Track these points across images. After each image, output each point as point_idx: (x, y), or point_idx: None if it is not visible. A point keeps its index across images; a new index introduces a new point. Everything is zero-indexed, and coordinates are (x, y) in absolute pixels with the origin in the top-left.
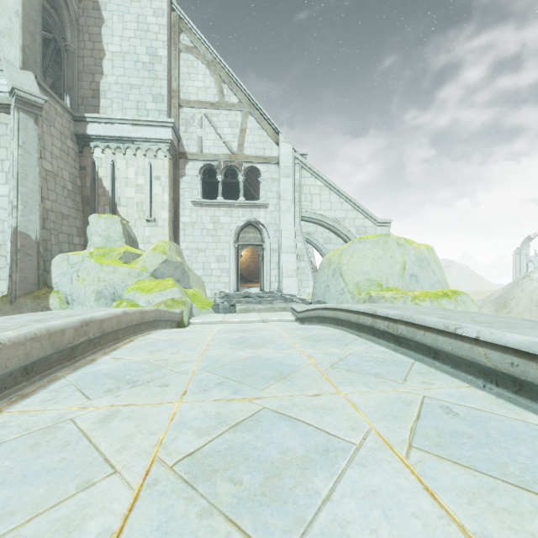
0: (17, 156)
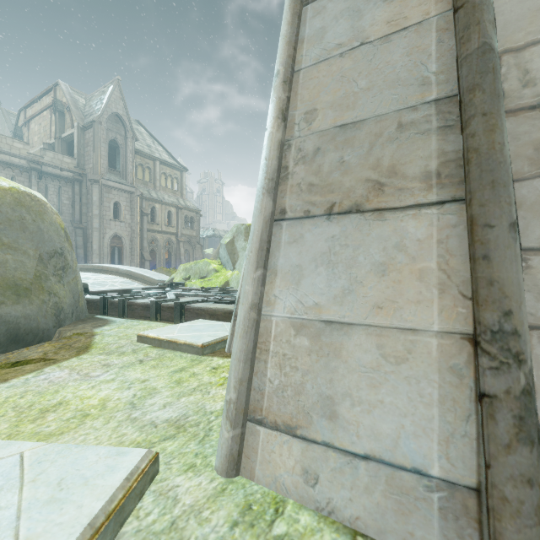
0: None
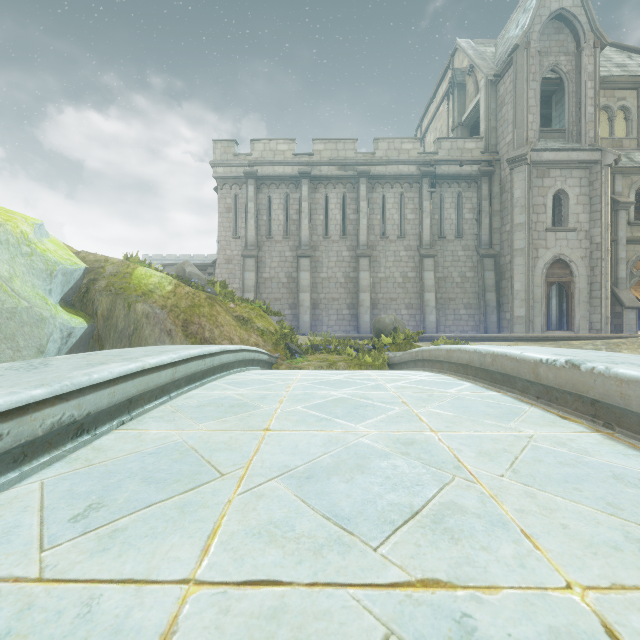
0: None
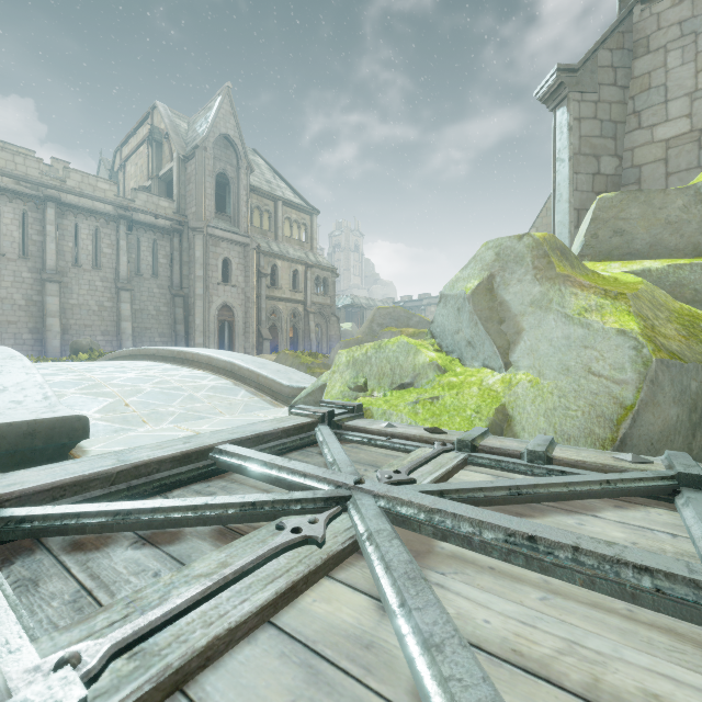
0: (553, 177)
